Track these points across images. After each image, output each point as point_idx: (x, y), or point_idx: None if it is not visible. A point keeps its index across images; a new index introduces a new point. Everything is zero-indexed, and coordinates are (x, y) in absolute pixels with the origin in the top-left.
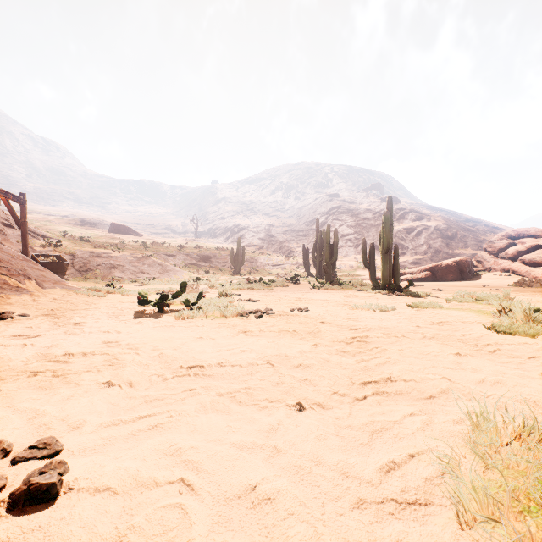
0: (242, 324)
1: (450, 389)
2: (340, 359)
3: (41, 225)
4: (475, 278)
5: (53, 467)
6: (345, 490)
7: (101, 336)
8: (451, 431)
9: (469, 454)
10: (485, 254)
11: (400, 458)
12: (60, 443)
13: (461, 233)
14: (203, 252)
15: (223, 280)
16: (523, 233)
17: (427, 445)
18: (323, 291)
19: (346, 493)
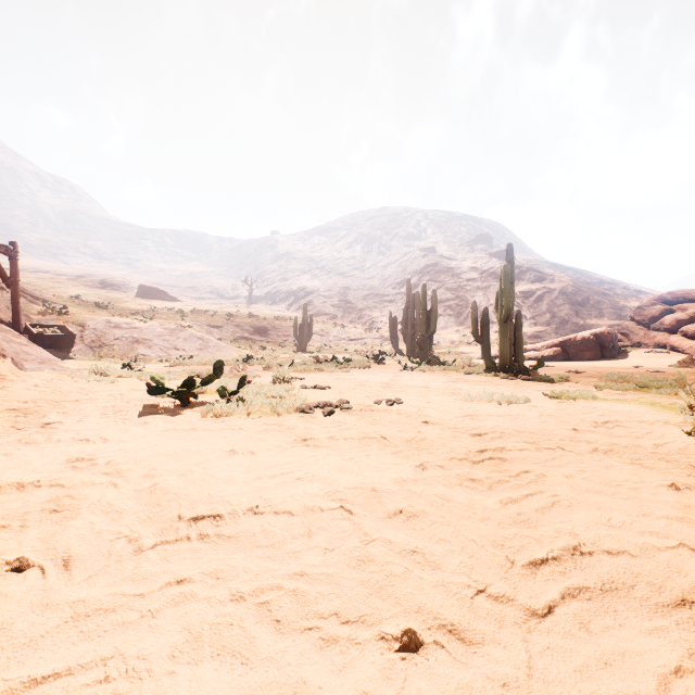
0: (302, 426)
1: None
2: (469, 498)
3: (47, 288)
4: (621, 356)
5: None
6: None
7: (71, 448)
8: None
9: None
10: (632, 324)
11: None
12: None
13: (594, 298)
14: (259, 323)
15: (283, 359)
16: (684, 296)
17: None
18: (419, 374)
19: None
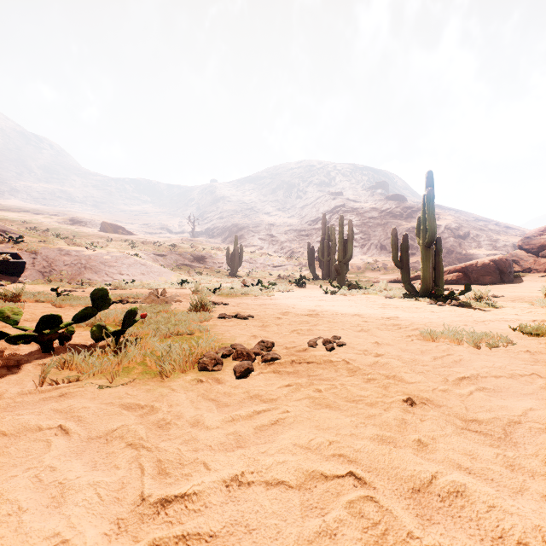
0: (188, 417)
1: None
2: None
3: (23, 223)
4: (517, 280)
5: None
6: None
7: None
8: None
9: None
10: (521, 252)
11: None
12: None
13: (473, 232)
14: (198, 252)
15: (215, 283)
16: None
17: None
18: (342, 298)
19: None
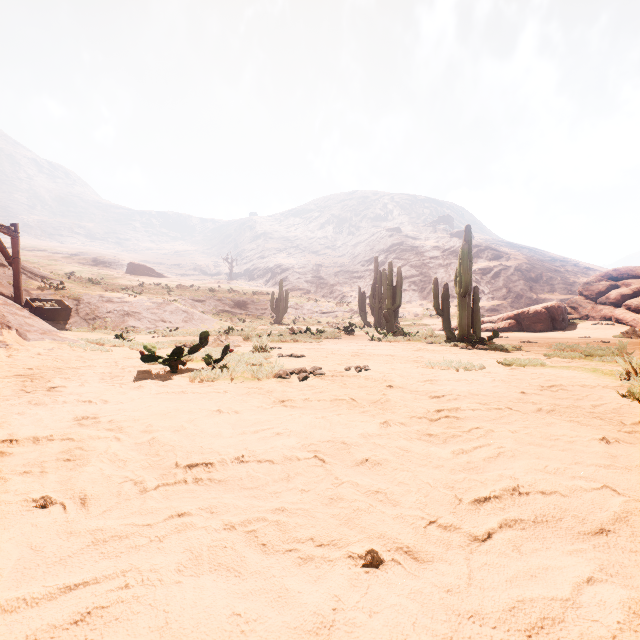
0: (280, 390)
1: (629, 514)
2: (426, 449)
3: (44, 265)
4: (570, 327)
5: None
6: None
7: (76, 408)
8: None
9: None
10: (581, 299)
11: None
12: None
13: (546, 274)
14: (238, 297)
15: (261, 331)
16: (628, 273)
17: None
18: (385, 344)
19: None
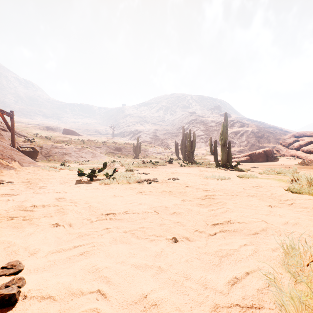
0: (139, 187)
1: (267, 228)
2: (198, 209)
3: (23, 130)
4: (275, 160)
5: (14, 282)
6: (205, 298)
7: (54, 195)
8: (271, 256)
9: (284, 272)
10: (281, 146)
11: (240, 275)
12: (22, 264)
13: (266, 134)
14: (117, 145)
15: (128, 162)
16: (303, 134)
17: (256, 265)
18: (187, 168)
19: (206, 300)
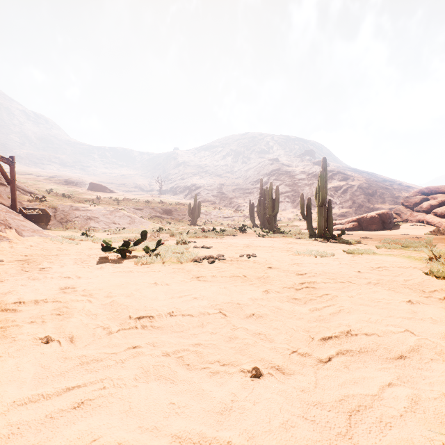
0: (196, 270)
1: (420, 347)
2: (292, 307)
3: (31, 184)
4: (395, 228)
5: None
6: None
7: (60, 282)
8: None
9: None
10: (402, 208)
11: None
12: None
13: (379, 191)
14: (166, 207)
15: (182, 230)
16: (435, 190)
17: (426, 438)
18: (267, 239)
19: None
